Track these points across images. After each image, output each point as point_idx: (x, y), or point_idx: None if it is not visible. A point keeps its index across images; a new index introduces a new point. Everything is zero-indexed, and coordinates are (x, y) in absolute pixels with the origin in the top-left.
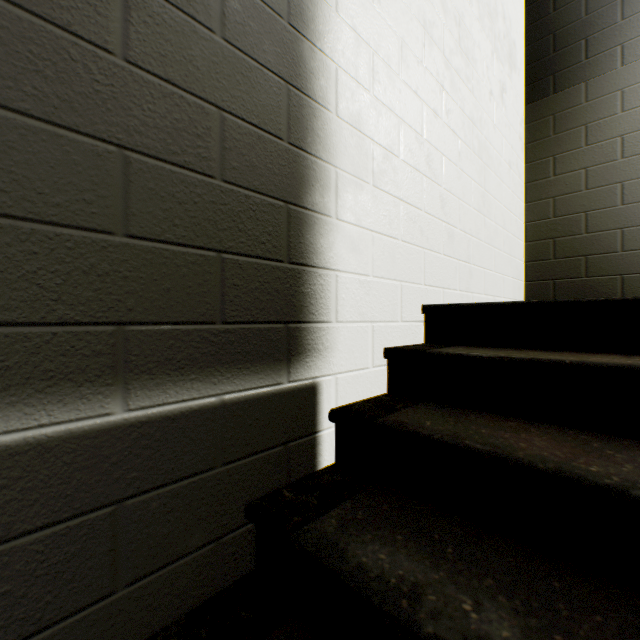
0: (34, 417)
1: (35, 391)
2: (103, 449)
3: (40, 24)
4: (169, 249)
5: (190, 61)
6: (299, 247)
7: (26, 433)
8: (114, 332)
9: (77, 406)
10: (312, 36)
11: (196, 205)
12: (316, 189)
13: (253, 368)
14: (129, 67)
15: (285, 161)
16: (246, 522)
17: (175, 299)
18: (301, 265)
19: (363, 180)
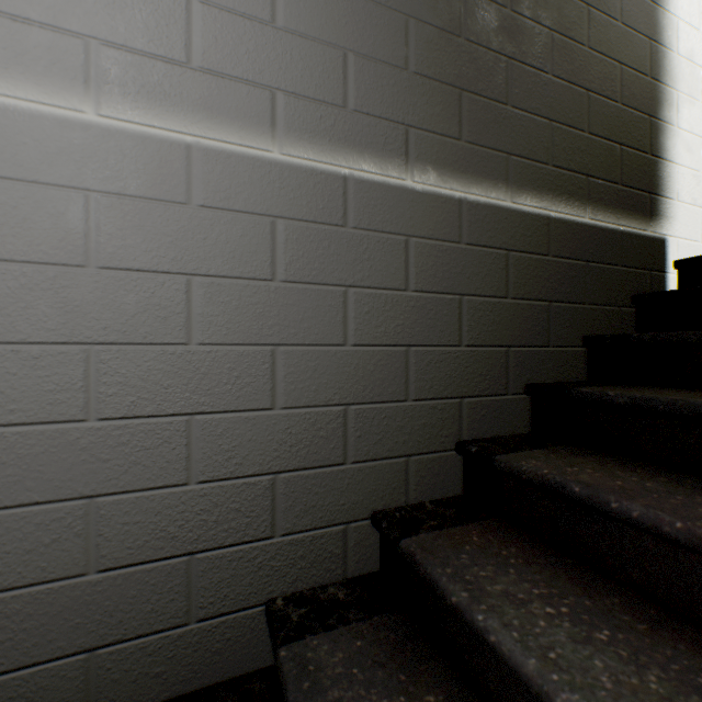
0: (564, 210)
1: (565, 199)
2: (581, 234)
3: (566, 41)
4: (601, 142)
5: (608, 41)
6: (655, 146)
7: (563, 216)
8: (584, 180)
9: (575, 210)
10: (662, 4)
11: (610, 119)
12: (664, 107)
13: (633, 216)
14: (589, 51)
15: (648, 90)
16: (630, 307)
17: (603, 168)
18: (656, 158)
19: (694, 99)
